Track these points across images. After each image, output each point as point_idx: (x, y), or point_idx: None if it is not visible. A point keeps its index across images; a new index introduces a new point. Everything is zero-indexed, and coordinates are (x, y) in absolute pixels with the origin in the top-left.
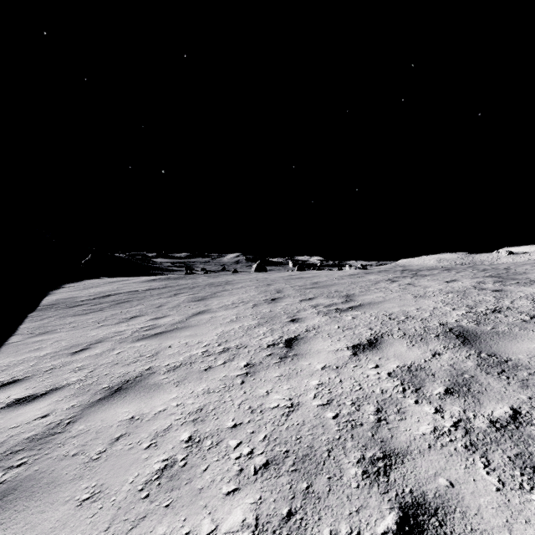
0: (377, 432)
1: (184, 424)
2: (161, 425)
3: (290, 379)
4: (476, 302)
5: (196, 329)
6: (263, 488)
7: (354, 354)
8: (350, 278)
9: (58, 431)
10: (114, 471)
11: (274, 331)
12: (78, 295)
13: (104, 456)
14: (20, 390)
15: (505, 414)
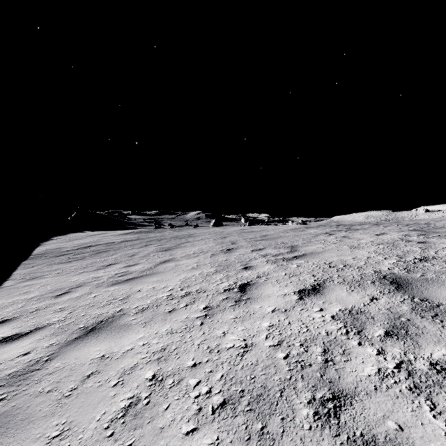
0: (325, 373)
1: (149, 362)
2: (128, 364)
3: (244, 321)
4: (405, 252)
5: (163, 275)
6: (220, 428)
7: (300, 299)
8: (294, 232)
9: (36, 368)
10: (83, 409)
11: (229, 277)
12: (64, 246)
13: (76, 393)
14: (8, 329)
15: (443, 356)
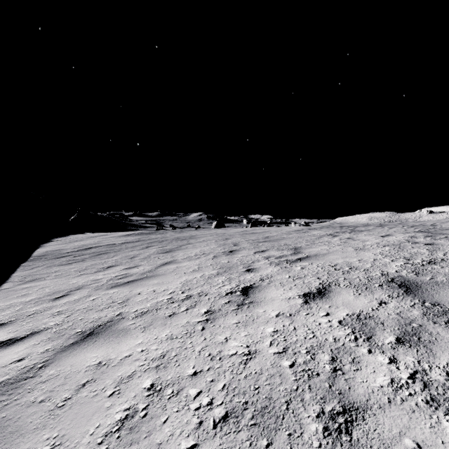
0: (334, 383)
1: (147, 370)
2: (126, 372)
3: (247, 326)
4: (412, 254)
5: (163, 278)
6: (222, 445)
7: (305, 302)
8: (297, 233)
9: (30, 376)
10: (77, 421)
11: (232, 280)
12: (65, 248)
13: (69, 404)
14: (3, 334)
15: None
